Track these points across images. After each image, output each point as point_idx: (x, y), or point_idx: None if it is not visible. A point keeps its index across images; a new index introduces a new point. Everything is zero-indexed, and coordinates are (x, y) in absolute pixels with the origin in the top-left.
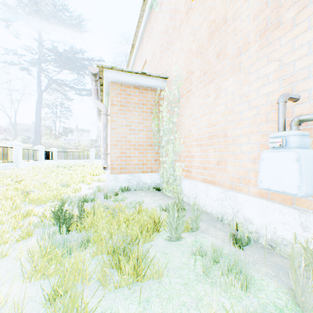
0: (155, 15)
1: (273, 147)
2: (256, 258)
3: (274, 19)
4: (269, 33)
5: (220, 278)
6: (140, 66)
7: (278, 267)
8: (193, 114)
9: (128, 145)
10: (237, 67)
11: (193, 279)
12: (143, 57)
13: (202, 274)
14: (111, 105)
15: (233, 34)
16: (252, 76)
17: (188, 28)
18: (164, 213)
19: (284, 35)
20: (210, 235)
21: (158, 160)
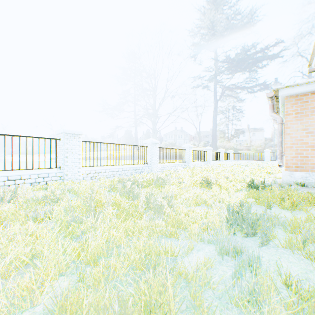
0: None
1: None
2: None
3: None
4: None
5: None
6: None
7: None
8: None
9: (304, 146)
10: None
11: None
12: None
13: None
14: (286, 115)
15: None
16: None
17: None
18: None
19: None
20: None
21: None
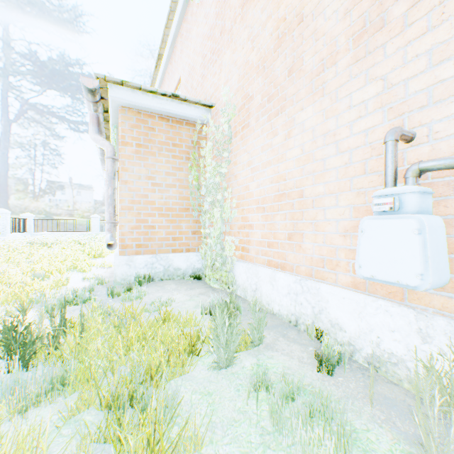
0: (193, 10)
1: (380, 211)
2: (354, 390)
3: (375, 16)
4: (368, 37)
5: (302, 434)
6: (171, 88)
7: (388, 402)
8: (252, 161)
9: (151, 208)
10: (320, 89)
11: (257, 444)
12: (176, 75)
13: (271, 431)
14: (122, 144)
15: (313, 39)
16: (341, 103)
17: (244, 30)
18: (206, 318)
19: (391, 41)
20: (280, 352)
21: (198, 232)
